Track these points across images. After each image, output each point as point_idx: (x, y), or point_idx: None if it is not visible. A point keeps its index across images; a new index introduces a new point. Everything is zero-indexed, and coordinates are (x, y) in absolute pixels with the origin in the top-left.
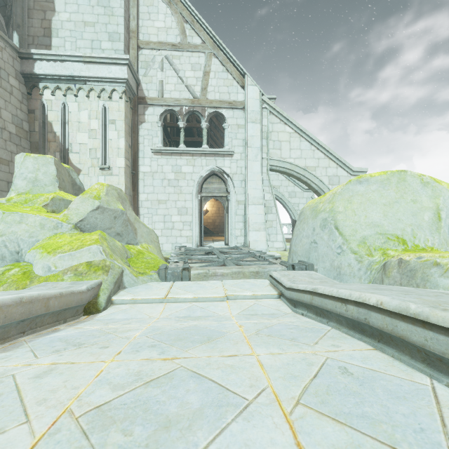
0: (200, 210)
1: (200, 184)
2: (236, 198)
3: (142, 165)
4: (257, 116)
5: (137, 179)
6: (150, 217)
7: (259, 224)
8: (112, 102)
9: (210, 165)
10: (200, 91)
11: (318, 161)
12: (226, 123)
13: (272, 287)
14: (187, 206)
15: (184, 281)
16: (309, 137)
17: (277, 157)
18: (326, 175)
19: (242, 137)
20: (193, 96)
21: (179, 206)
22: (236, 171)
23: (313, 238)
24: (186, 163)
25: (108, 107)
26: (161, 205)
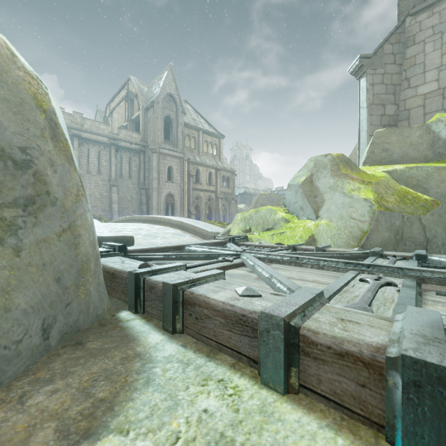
0: None
1: None
2: None
3: None
4: None
5: None
6: None
7: None
8: None
9: None
10: None
11: None
12: None
13: None
14: None
15: None
16: None
17: None
18: None
19: None
20: None
21: None
22: None
23: None
24: None
25: None
26: None
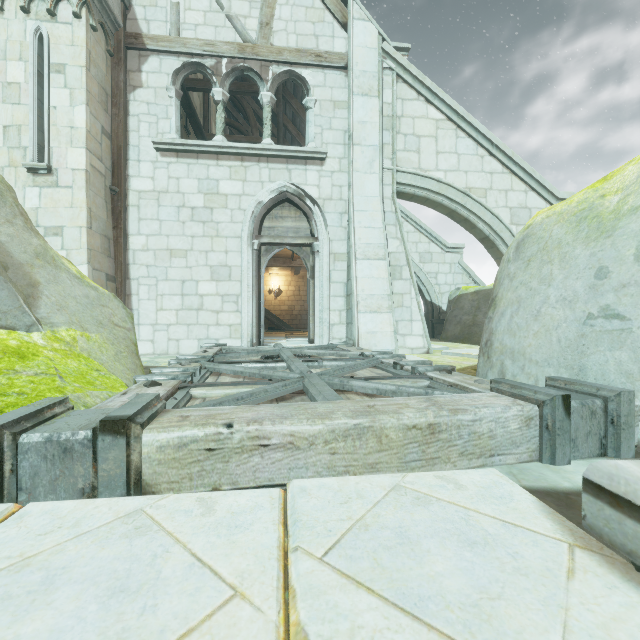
0: (257, 271)
1: (259, 219)
2: (330, 248)
3: (134, 176)
4: (372, 82)
5: (123, 205)
6: (152, 285)
7: (379, 298)
8: (57, 25)
9: (278, 180)
10: (258, 29)
11: (491, 177)
12: (311, 96)
13: (623, 575)
14: (231, 263)
15: (79, 501)
16: (473, 130)
17: (412, 167)
18: (506, 206)
19: (342, 125)
20: (244, 38)
21: (213, 263)
22: (331, 194)
23: (603, 301)
24: (229, 175)
25: (47, 35)
26: (176, 261)
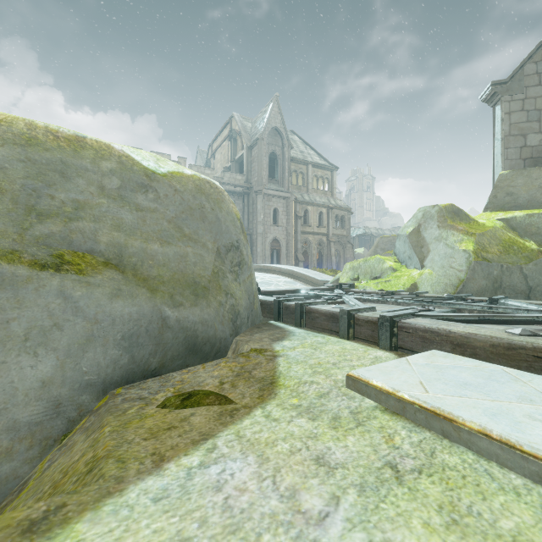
0: None
1: None
2: None
3: None
4: None
5: None
6: None
7: None
8: None
9: None
10: None
11: None
12: None
13: None
14: None
15: None
16: None
17: None
18: None
19: None
20: None
21: None
22: None
23: None
24: None
25: None
26: None
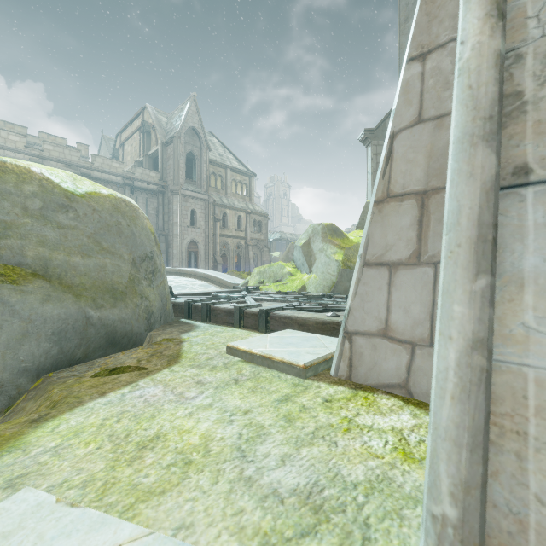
0: None
1: None
2: None
3: None
4: None
5: None
6: None
7: None
8: None
9: None
10: None
11: None
12: None
13: None
14: None
15: None
16: None
17: None
18: None
19: None
20: None
21: None
22: None
23: None
24: None
25: None
26: None
